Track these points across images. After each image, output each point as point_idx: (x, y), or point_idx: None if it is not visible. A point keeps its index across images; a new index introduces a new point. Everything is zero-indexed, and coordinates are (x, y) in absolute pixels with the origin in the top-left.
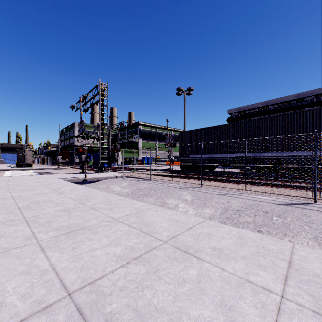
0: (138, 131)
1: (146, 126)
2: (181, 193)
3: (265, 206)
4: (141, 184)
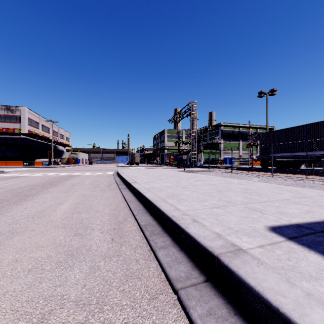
0: (219, 132)
1: (228, 126)
2: (252, 178)
3: (308, 184)
4: (224, 174)
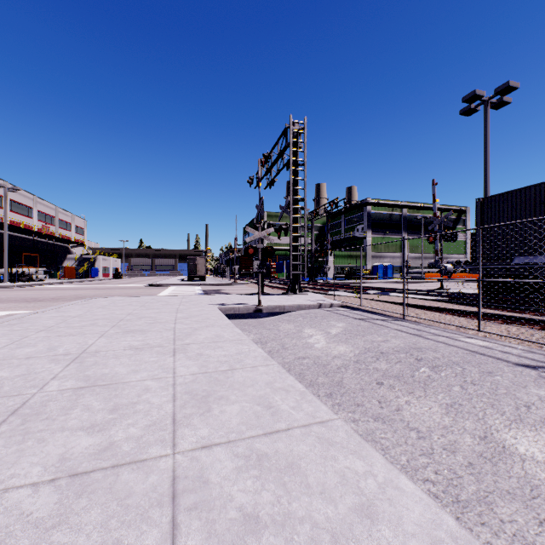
0: (364, 217)
1: (381, 206)
2: None
3: None
4: (381, 335)
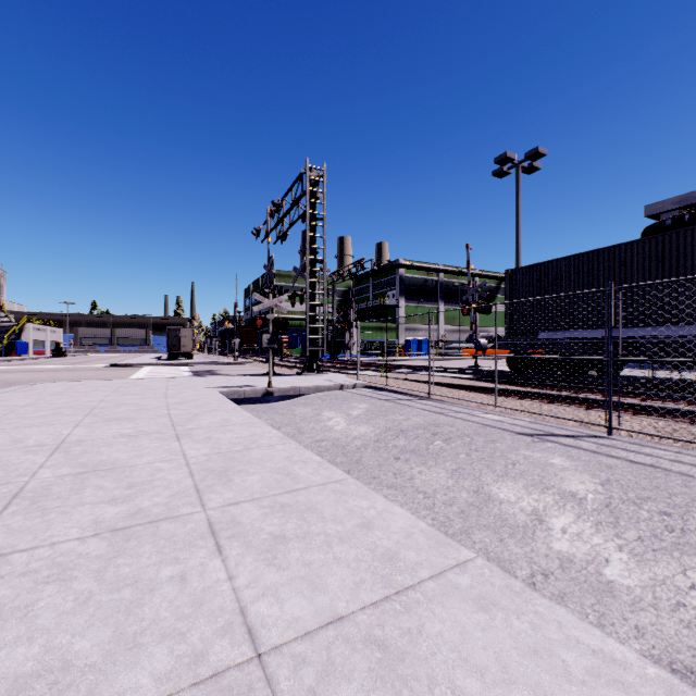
0: (396, 281)
1: (415, 269)
2: (547, 464)
3: None
4: (403, 414)
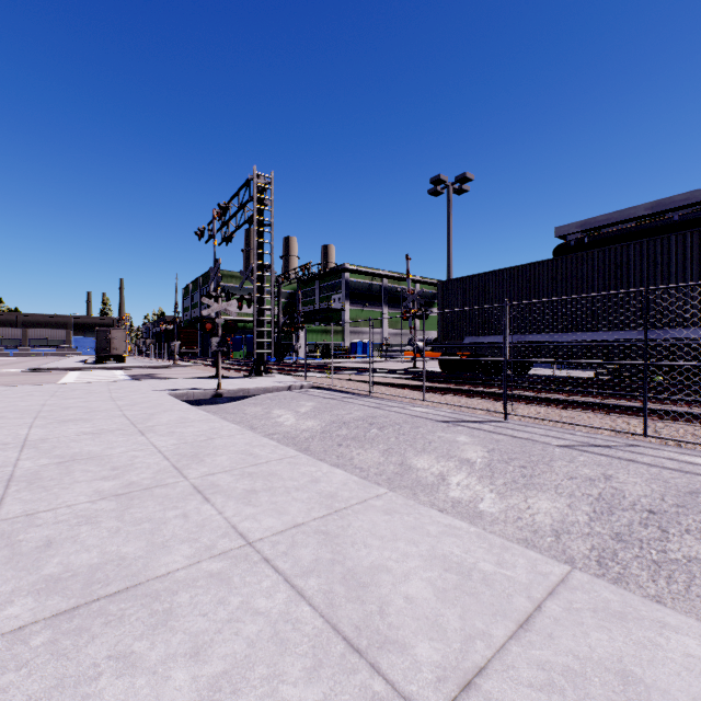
0: (341, 285)
1: (360, 274)
2: (454, 441)
3: None
4: (346, 410)
